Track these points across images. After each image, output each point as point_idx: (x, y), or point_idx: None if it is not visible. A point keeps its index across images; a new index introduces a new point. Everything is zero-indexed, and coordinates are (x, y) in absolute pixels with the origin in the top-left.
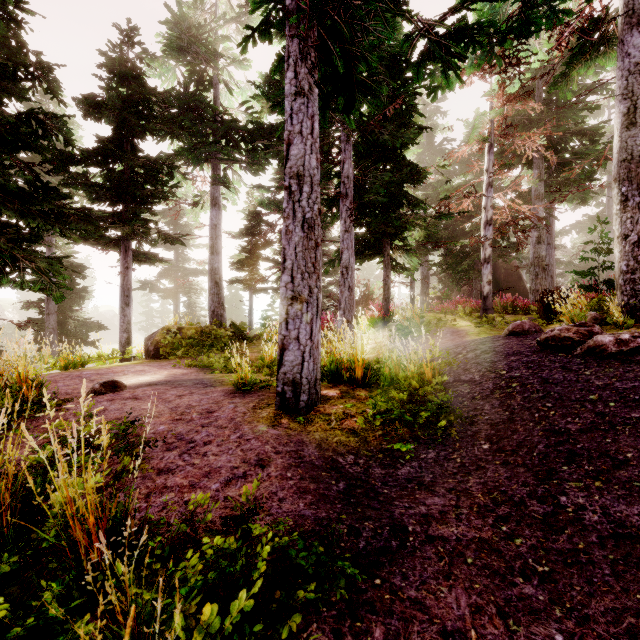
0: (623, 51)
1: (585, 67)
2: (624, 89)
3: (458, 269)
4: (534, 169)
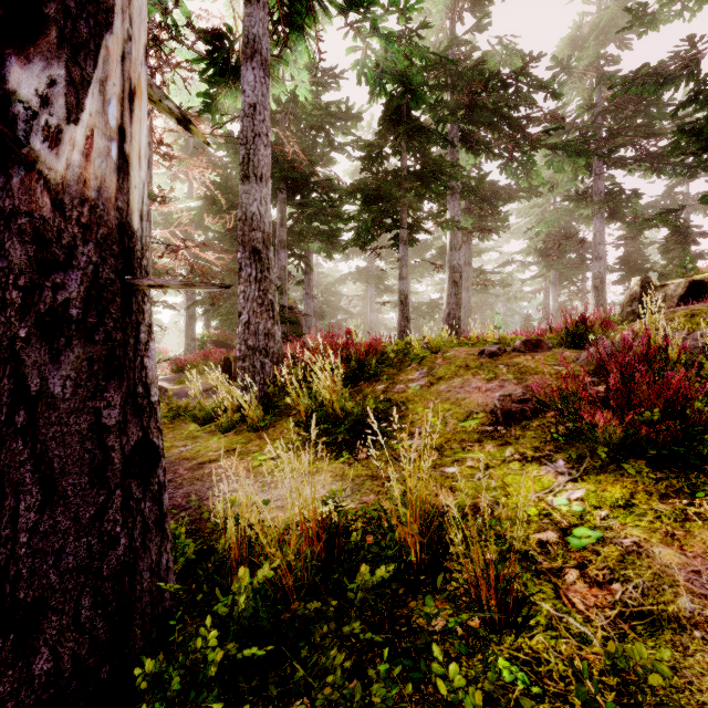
0: (242, 85)
1: (232, 96)
2: (241, 132)
3: (220, 312)
4: (278, 212)
